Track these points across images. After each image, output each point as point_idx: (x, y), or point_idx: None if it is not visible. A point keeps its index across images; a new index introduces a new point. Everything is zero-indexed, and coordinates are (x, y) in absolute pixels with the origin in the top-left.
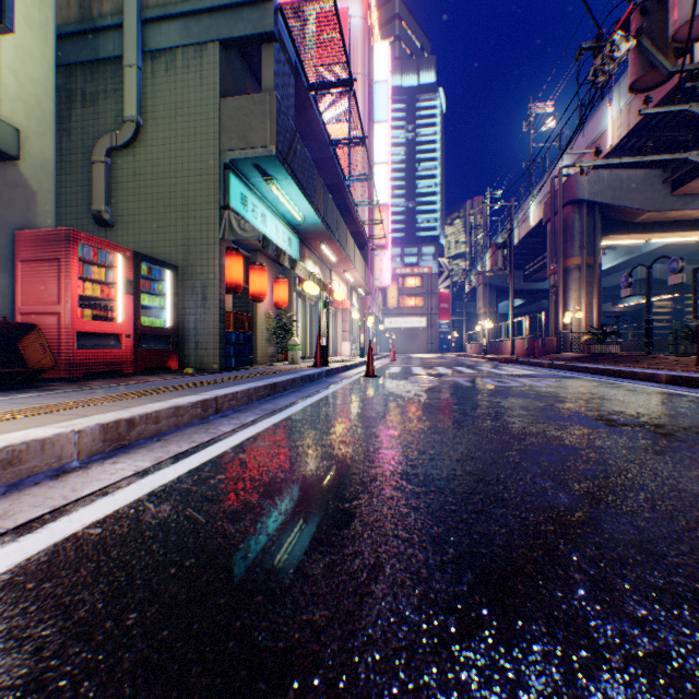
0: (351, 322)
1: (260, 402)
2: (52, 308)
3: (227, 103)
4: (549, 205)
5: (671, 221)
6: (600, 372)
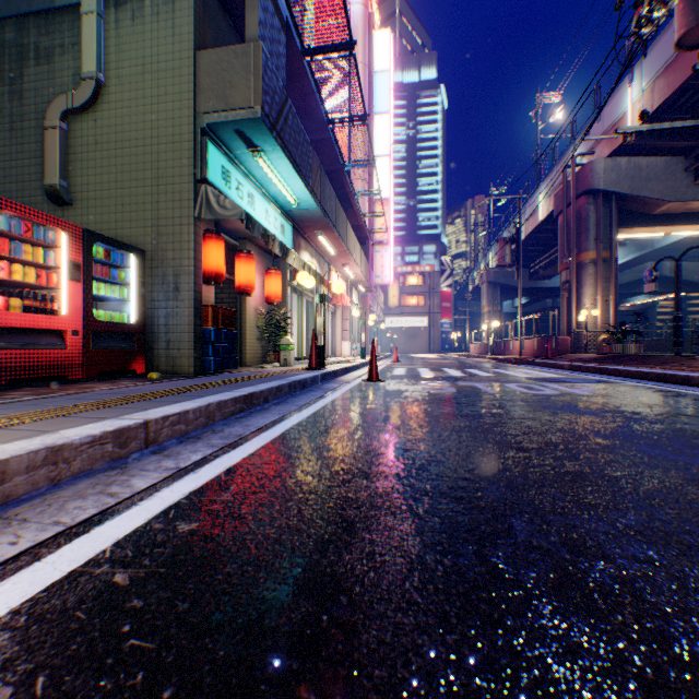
0: (351, 321)
1: (226, 422)
2: None
3: (204, 56)
4: (561, 197)
5: (692, 212)
6: (638, 376)
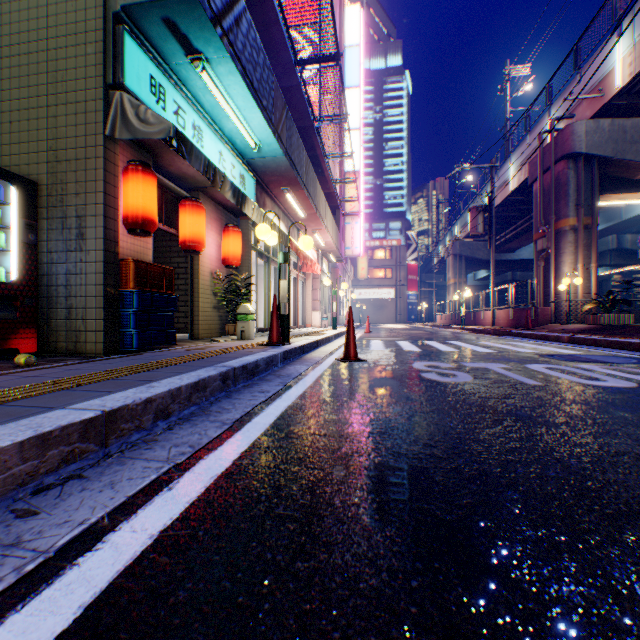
0: (321, 291)
1: None
2: None
3: None
4: (538, 163)
5: None
6: None
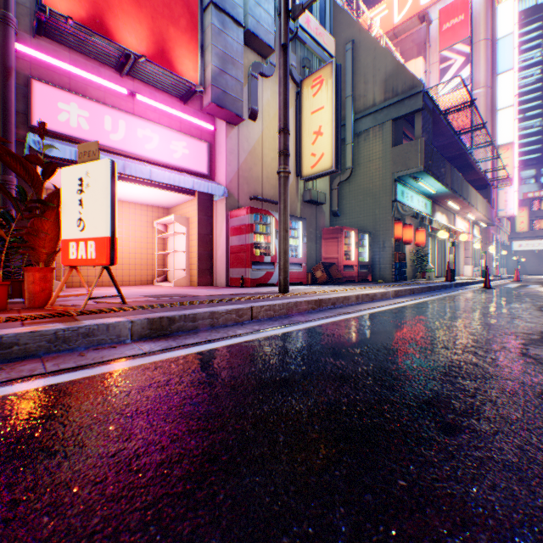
0: (471, 249)
1: (425, 293)
2: (334, 256)
3: (395, 149)
4: None
5: None
6: None
